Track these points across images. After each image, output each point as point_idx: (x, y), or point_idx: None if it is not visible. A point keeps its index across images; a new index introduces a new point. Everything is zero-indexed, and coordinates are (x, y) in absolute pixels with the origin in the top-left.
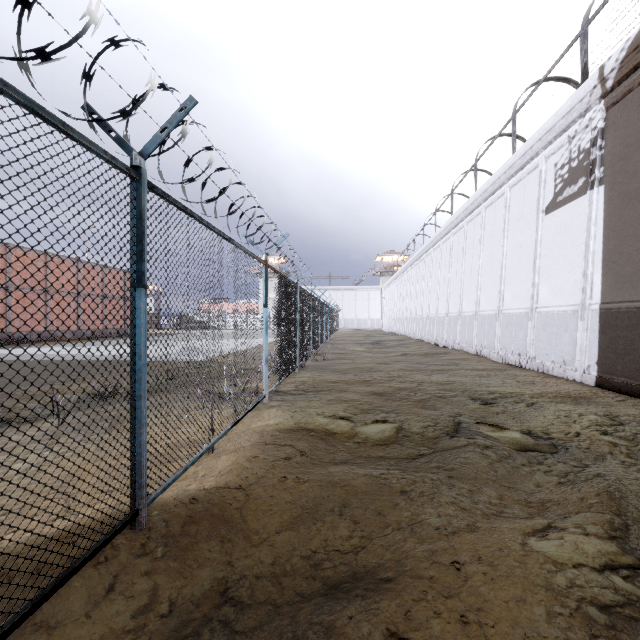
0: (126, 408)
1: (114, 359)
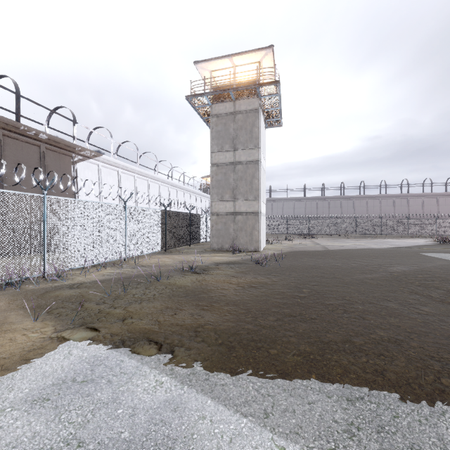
0: (178, 266)
1: (333, 376)
